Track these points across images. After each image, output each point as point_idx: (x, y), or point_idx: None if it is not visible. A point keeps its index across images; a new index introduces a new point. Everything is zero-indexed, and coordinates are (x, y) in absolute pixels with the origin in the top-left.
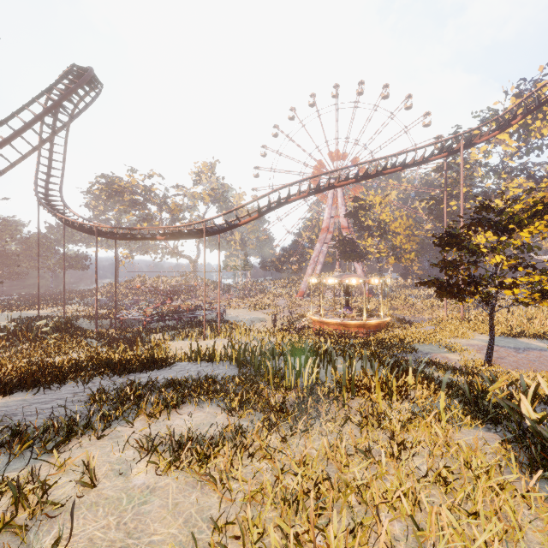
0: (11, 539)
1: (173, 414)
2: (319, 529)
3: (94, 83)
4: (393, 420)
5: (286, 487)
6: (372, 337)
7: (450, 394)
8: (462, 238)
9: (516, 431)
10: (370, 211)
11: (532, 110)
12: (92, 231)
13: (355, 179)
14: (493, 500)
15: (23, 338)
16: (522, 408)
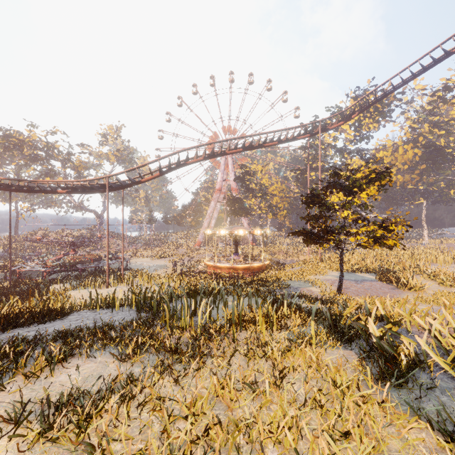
0: None
1: (59, 369)
2: None
3: None
4: (275, 350)
5: (173, 442)
6: (255, 277)
7: (316, 320)
8: (322, 197)
9: (366, 348)
10: (254, 176)
11: (364, 109)
12: None
13: (242, 148)
14: (357, 413)
15: None
16: (370, 328)
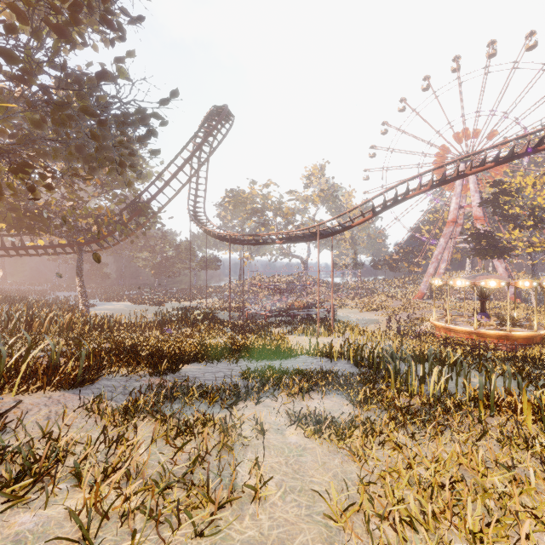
0: (226, 453)
1: (305, 398)
2: (455, 514)
3: (228, 117)
4: None
5: (420, 473)
6: (519, 352)
7: None
8: None
9: None
10: (517, 195)
11: None
12: (227, 239)
13: (495, 162)
14: None
15: (184, 323)
16: None
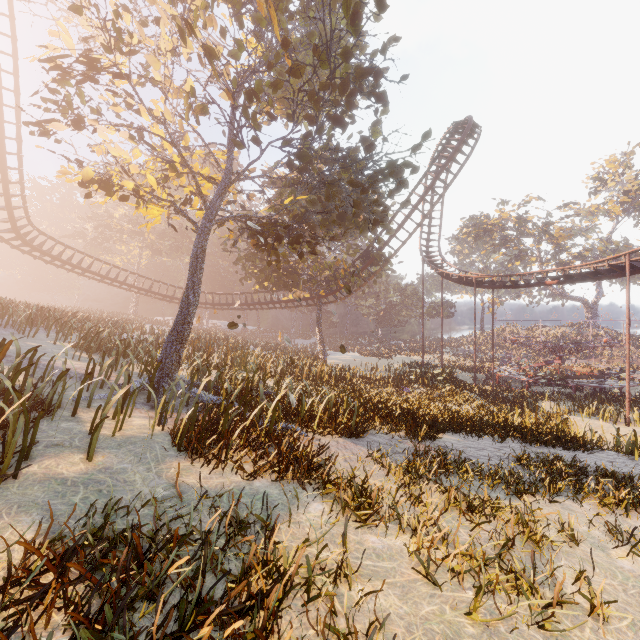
0: (530, 548)
1: (630, 514)
2: None
3: (473, 131)
4: None
5: None
6: None
7: None
8: None
9: None
10: None
11: None
12: (470, 282)
13: None
14: None
15: (419, 382)
16: None
